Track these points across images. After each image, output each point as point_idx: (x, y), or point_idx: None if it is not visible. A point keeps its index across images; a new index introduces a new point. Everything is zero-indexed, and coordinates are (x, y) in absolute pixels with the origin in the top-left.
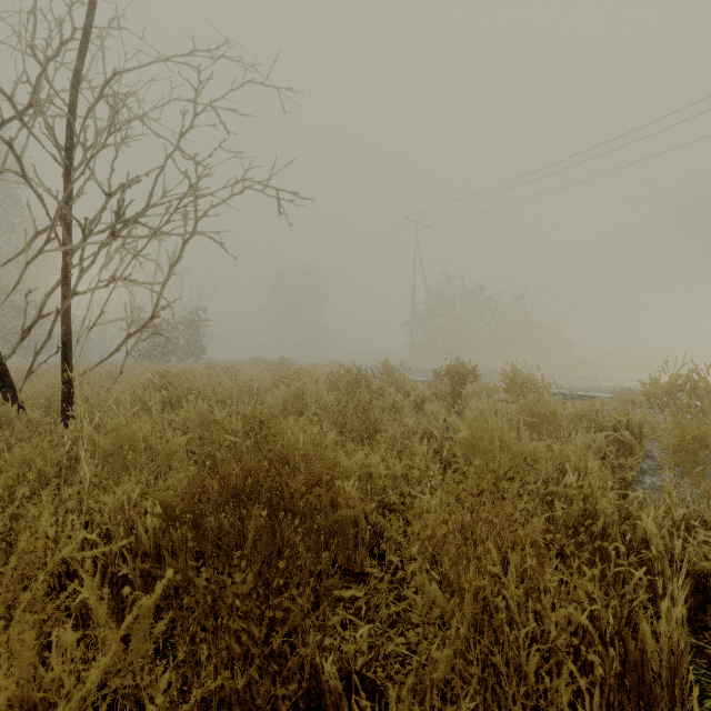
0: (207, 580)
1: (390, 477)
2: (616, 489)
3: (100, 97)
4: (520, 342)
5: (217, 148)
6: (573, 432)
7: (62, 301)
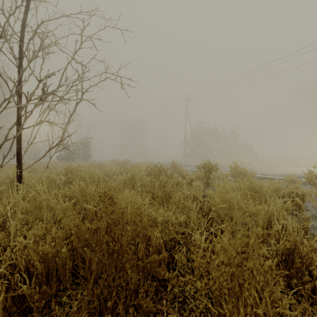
0: (77, 284)
1: (177, 222)
2: (301, 232)
3: (35, 33)
4: (233, 152)
5: (92, 58)
6: (272, 199)
7: (17, 132)
